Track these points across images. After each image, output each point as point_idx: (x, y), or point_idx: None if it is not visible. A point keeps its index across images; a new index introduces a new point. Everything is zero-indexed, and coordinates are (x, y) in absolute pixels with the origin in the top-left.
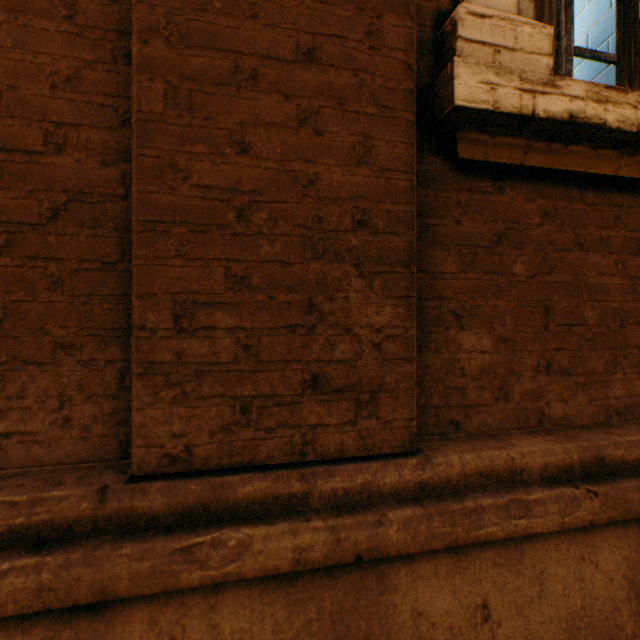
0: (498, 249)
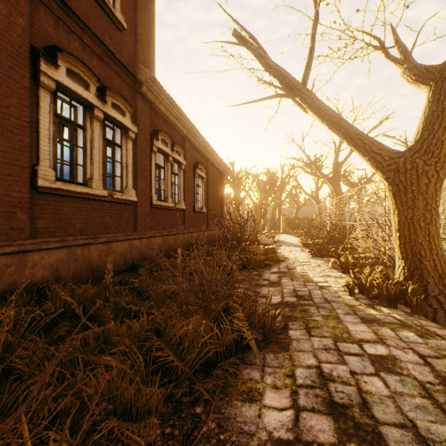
0: (46, 206)
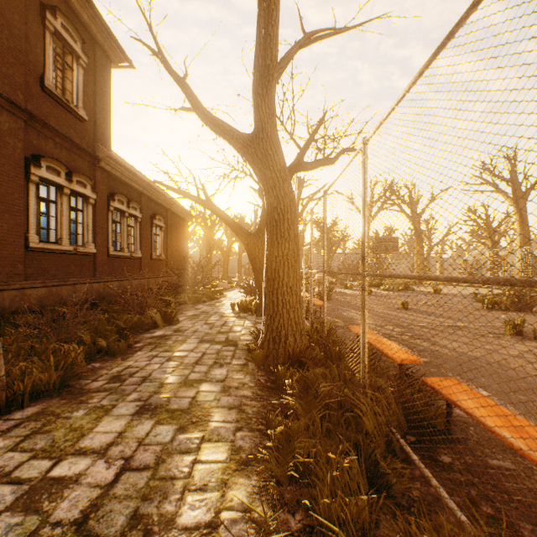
0: (33, 260)
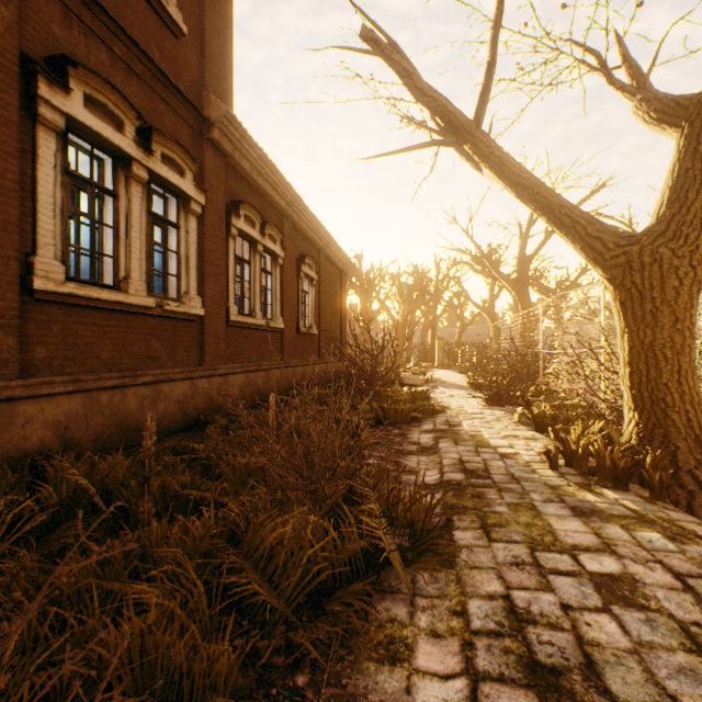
0: (50, 324)
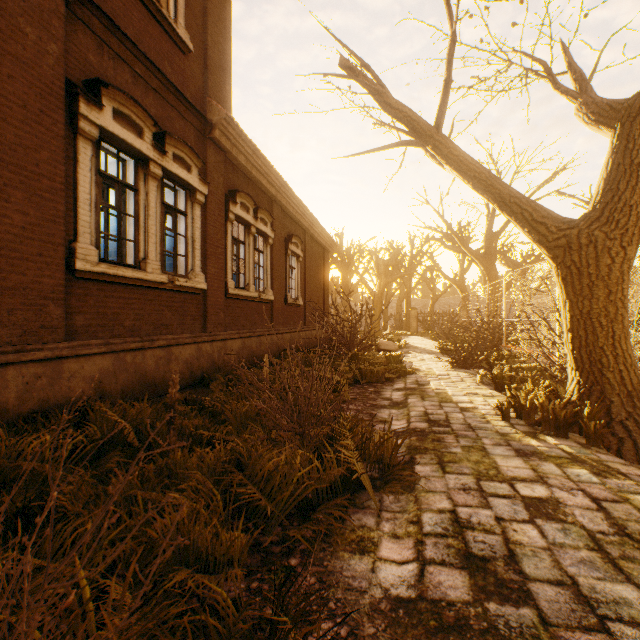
0: (87, 297)
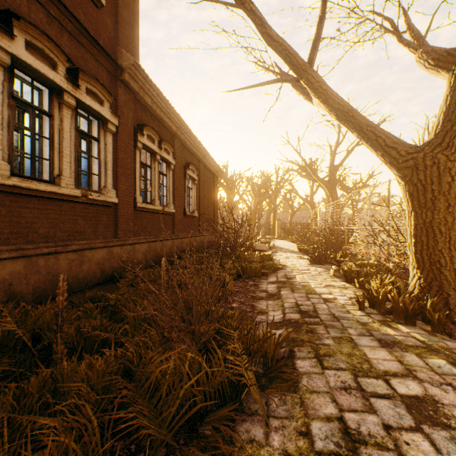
0: None
